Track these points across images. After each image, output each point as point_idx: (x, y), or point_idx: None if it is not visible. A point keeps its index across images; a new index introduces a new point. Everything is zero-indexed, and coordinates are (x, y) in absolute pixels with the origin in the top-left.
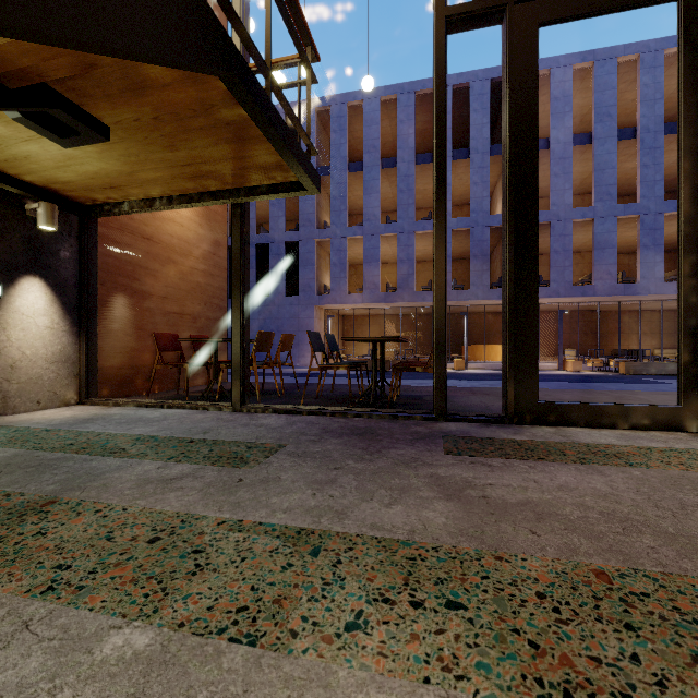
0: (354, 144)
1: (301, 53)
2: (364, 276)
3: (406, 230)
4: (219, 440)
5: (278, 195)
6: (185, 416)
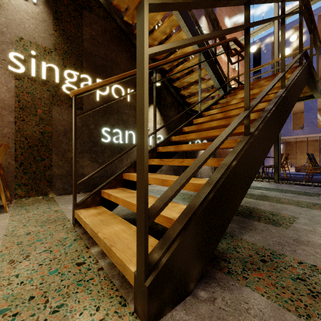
0: (295, 46)
1: (315, 48)
2: (304, 119)
3: None
4: (288, 190)
5: (298, 102)
6: (258, 182)
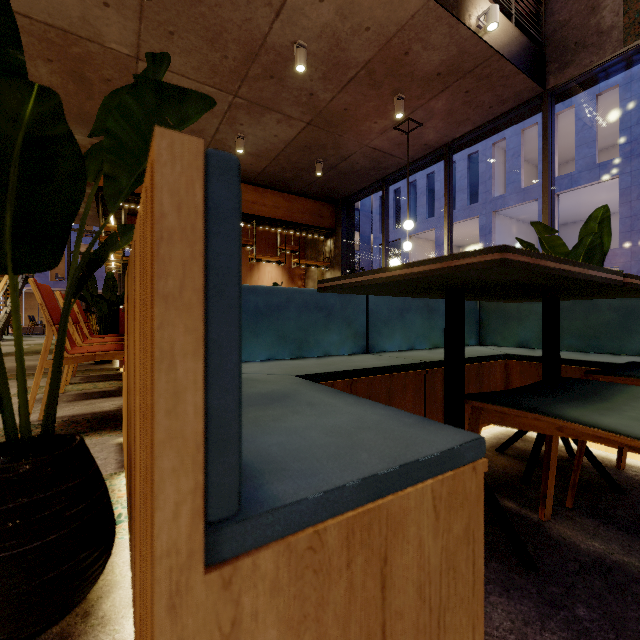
0: None
1: None
2: None
3: (72, 241)
4: None
5: None
6: None
